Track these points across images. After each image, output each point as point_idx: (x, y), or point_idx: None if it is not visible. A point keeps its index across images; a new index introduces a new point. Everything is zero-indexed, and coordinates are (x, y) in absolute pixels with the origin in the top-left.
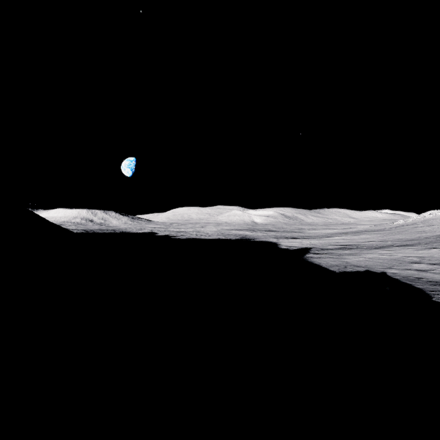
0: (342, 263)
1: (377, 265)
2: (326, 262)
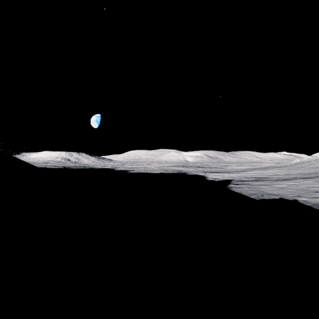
0: (259, 192)
1: (288, 193)
2: (245, 191)
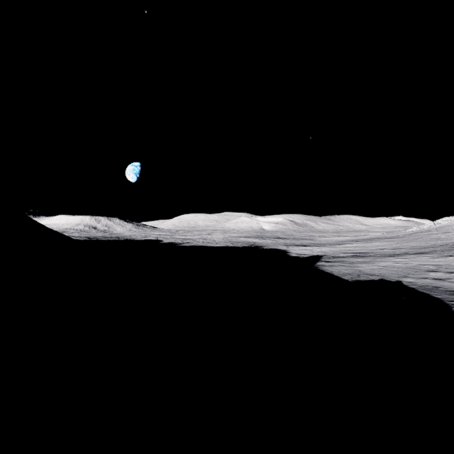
0: (355, 272)
1: (392, 273)
2: (338, 271)
